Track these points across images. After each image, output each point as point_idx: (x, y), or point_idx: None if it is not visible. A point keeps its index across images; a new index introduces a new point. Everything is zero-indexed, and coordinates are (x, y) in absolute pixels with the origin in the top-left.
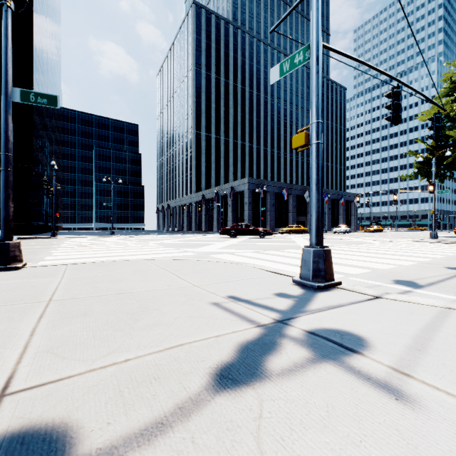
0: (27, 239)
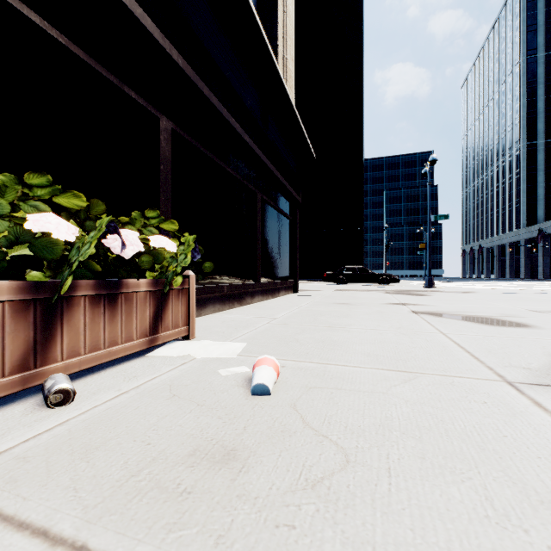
0: None
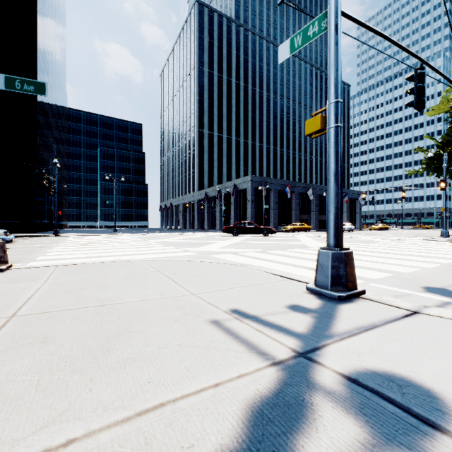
0: (29, 237)
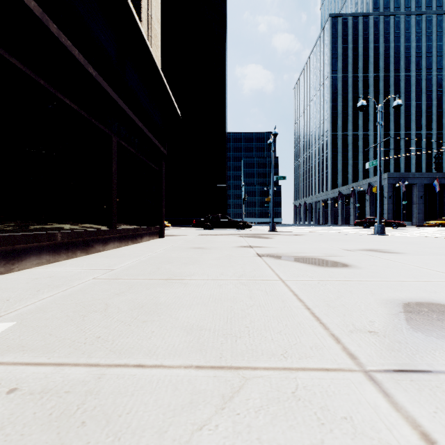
0: None
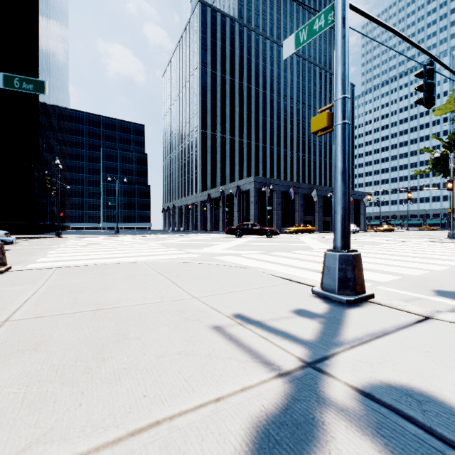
0: (31, 238)
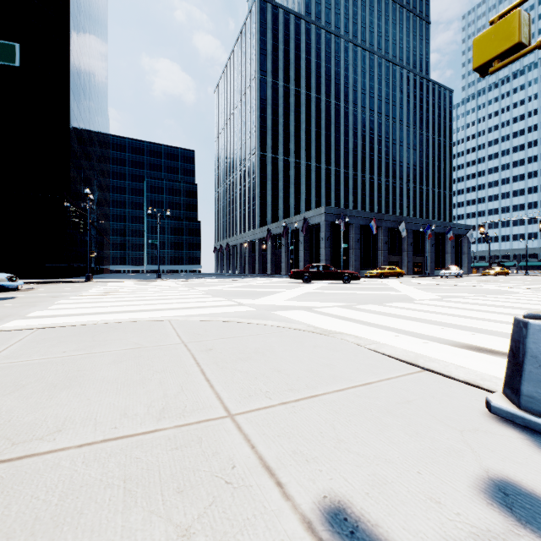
0: (57, 283)
